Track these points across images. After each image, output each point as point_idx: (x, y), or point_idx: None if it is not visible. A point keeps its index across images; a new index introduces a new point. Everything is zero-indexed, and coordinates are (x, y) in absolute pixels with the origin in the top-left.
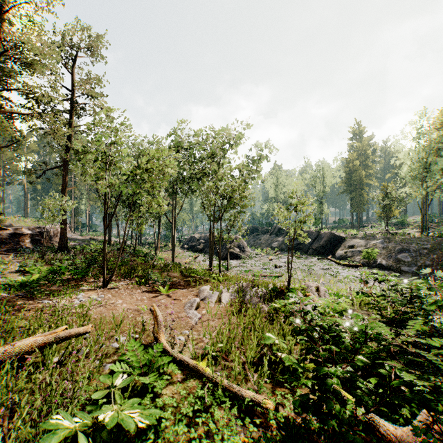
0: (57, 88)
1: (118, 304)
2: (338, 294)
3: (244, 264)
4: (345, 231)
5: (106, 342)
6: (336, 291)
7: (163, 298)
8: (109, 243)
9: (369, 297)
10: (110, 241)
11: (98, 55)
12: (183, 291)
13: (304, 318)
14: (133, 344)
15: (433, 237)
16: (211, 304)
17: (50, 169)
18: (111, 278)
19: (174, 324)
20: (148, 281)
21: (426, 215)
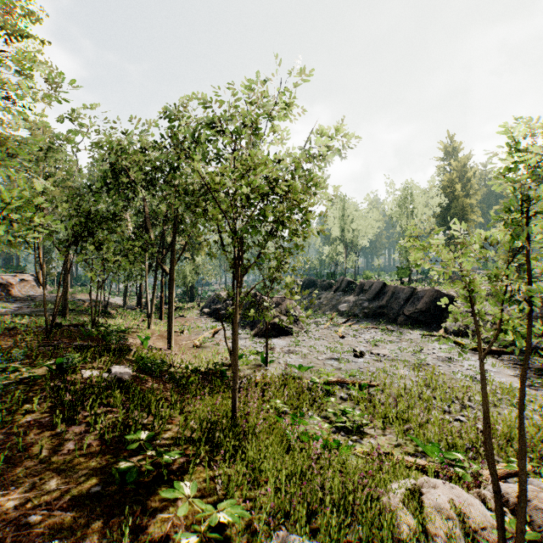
0: None
1: None
2: None
3: (297, 346)
4: (452, 287)
5: None
6: None
7: None
8: (63, 309)
9: None
10: (65, 305)
11: None
12: None
13: None
14: None
15: None
16: None
17: None
18: None
19: None
20: None
21: None
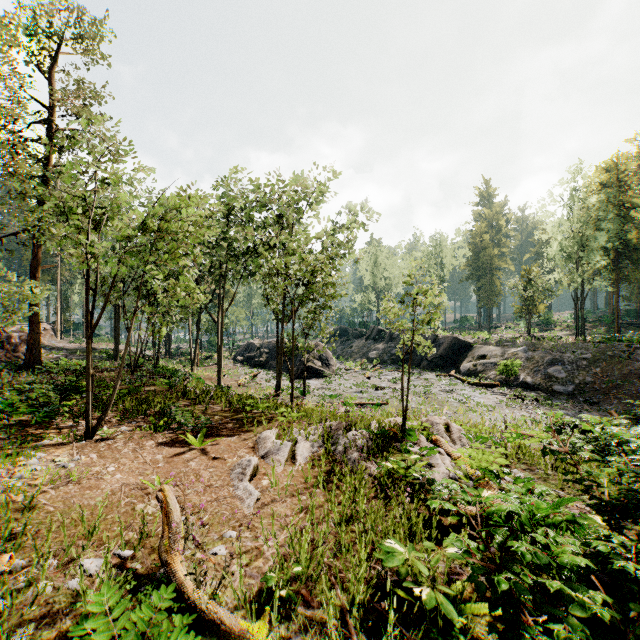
0: (21, 101)
1: (106, 474)
2: (482, 437)
3: (329, 384)
4: (472, 334)
5: (56, 576)
6: (473, 430)
7: (194, 457)
8: (114, 355)
9: (529, 441)
10: (117, 351)
11: (96, 53)
12: (231, 441)
13: (487, 544)
14: (105, 595)
15: (595, 343)
16: (278, 465)
17: (12, 234)
18: (101, 422)
19: (209, 517)
20: (170, 423)
21: (582, 312)
